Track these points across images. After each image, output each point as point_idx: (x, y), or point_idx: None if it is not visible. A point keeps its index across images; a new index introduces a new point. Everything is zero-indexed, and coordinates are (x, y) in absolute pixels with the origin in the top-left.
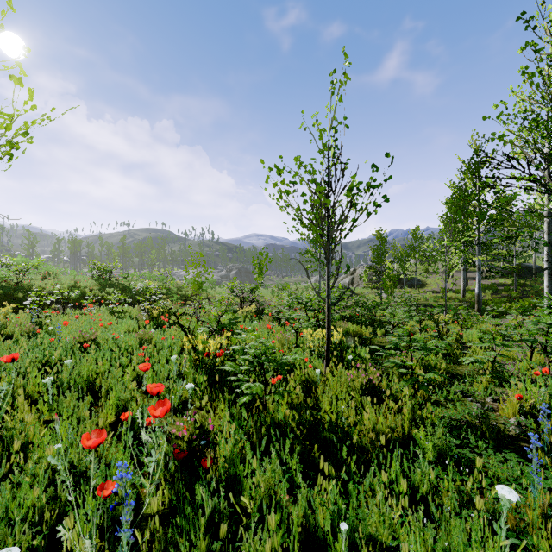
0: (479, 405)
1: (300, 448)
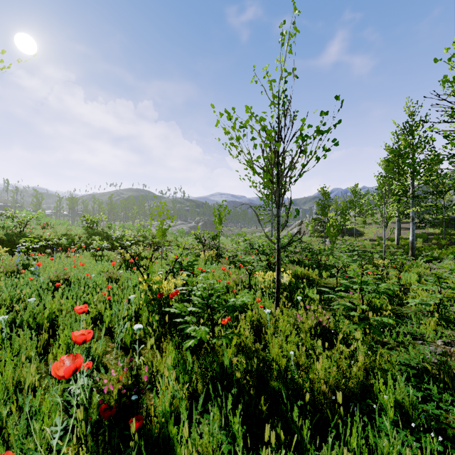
0: (431, 349)
1: (246, 401)
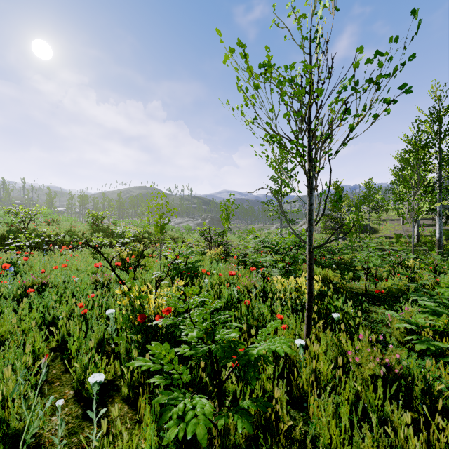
0: None
1: None
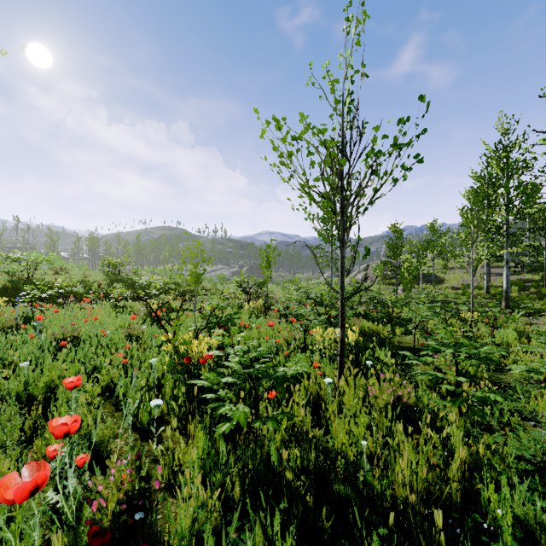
0: None
1: (301, 515)
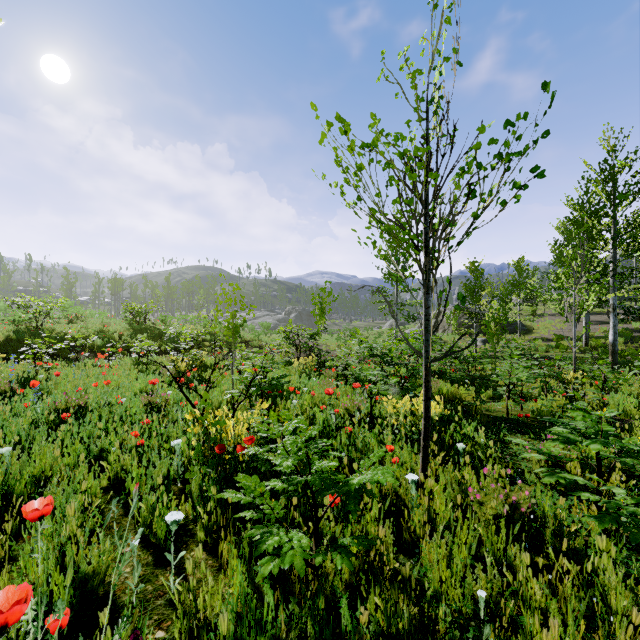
0: None
1: None
